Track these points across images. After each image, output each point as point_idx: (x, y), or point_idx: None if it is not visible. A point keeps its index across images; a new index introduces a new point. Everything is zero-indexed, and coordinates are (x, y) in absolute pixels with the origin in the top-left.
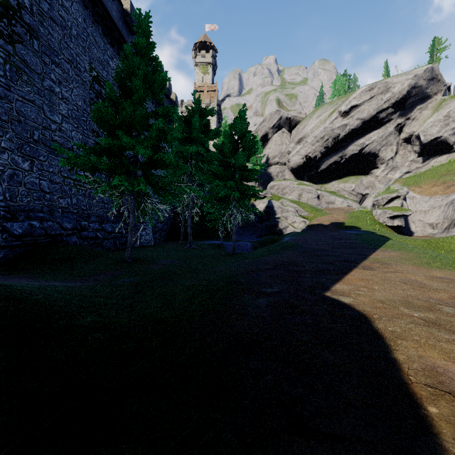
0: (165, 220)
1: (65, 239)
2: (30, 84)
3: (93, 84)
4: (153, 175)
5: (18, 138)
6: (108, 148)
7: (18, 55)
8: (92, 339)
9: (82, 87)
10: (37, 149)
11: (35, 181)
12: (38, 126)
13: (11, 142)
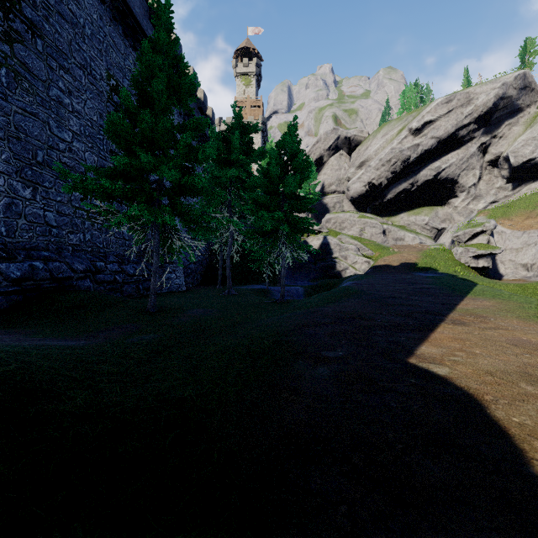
0: (199, 260)
1: (75, 283)
2: (32, 94)
3: (111, 96)
4: (182, 204)
5: (17, 160)
6: (126, 170)
7: (17, 57)
8: (73, 437)
9: (98, 98)
10: (41, 173)
11: (39, 212)
12: (42, 145)
13: (8, 164)
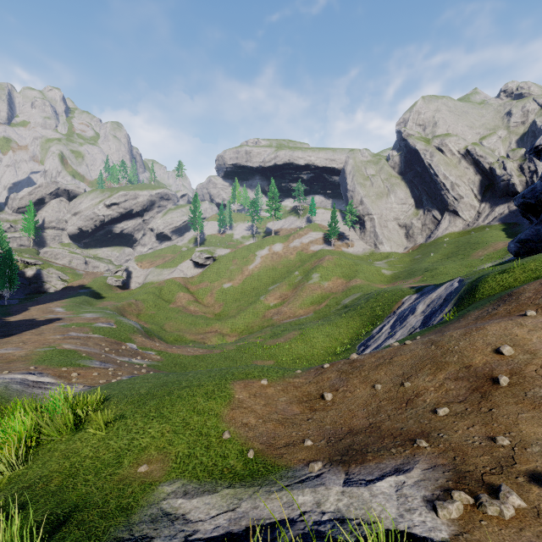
0: None
1: None
2: None
3: None
4: None
5: None
6: None
7: None
8: None
9: None
10: None
11: None
12: None
13: None
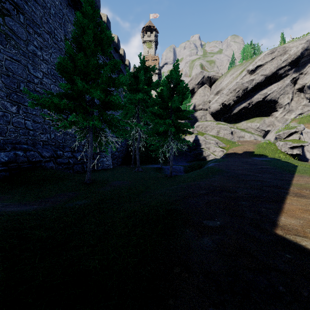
0: (121, 150)
1: (43, 164)
2: (17, 48)
3: None
4: (107, 114)
5: (7, 88)
6: (72, 93)
7: (7, 25)
8: None
9: (59, 52)
10: (22, 97)
11: (21, 121)
12: (23, 80)
13: (1, 91)
